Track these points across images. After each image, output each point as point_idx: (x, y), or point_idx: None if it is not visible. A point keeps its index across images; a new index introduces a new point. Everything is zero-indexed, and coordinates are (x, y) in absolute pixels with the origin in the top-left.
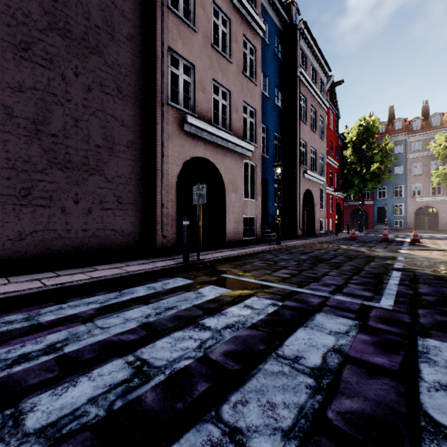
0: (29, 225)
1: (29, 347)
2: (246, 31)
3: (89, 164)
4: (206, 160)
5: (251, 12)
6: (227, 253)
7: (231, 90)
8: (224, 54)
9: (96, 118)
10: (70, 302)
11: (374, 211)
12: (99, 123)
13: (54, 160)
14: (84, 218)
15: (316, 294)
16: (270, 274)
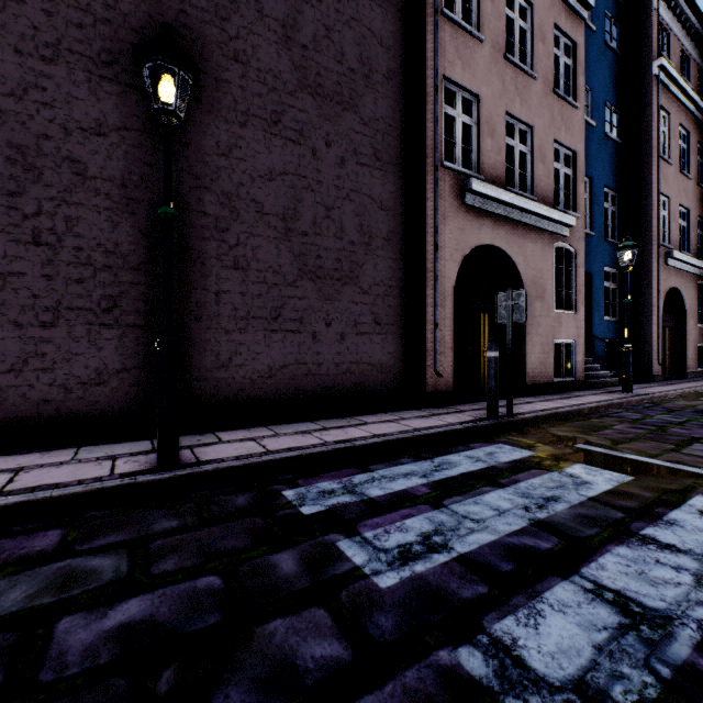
0: (279, 358)
1: (398, 535)
2: (559, 17)
3: (341, 270)
4: (494, 249)
5: None
6: (545, 406)
7: (534, 125)
8: (524, 67)
9: (349, 202)
10: (378, 471)
11: None
12: (353, 210)
13: (304, 268)
14: (337, 347)
15: None
16: (679, 452)
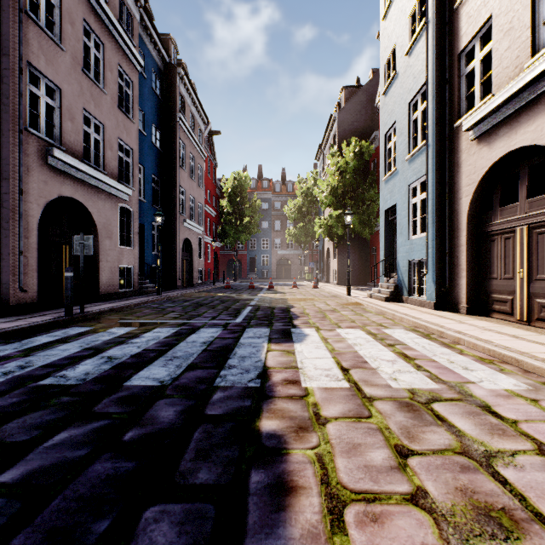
0: None
1: (1, 370)
2: (123, 62)
3: None
4: (74, 200)
5: (129, 44)
6: (109, 306)
7: (105, 124)
8: (98, 83)
9: None
10: None
11: (247, 261)
12: None
13: None
14: None
15: (200, 322)
16: (163, 316)
